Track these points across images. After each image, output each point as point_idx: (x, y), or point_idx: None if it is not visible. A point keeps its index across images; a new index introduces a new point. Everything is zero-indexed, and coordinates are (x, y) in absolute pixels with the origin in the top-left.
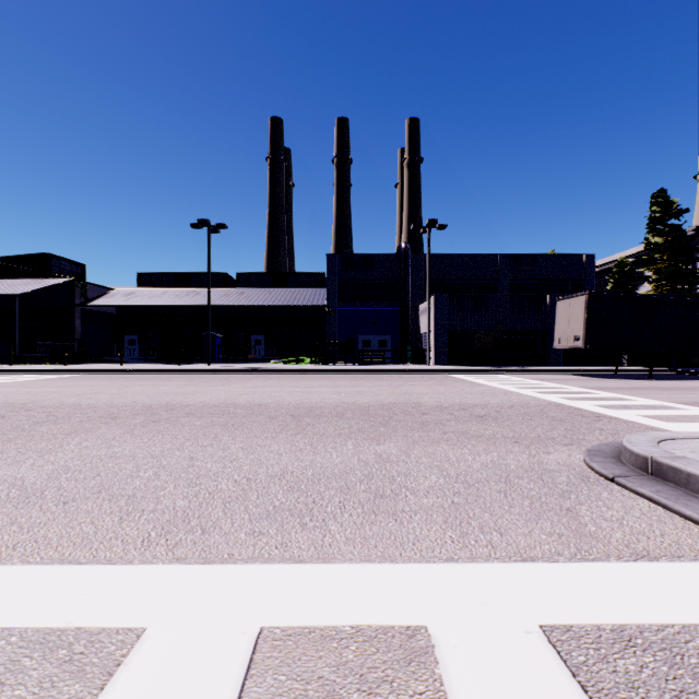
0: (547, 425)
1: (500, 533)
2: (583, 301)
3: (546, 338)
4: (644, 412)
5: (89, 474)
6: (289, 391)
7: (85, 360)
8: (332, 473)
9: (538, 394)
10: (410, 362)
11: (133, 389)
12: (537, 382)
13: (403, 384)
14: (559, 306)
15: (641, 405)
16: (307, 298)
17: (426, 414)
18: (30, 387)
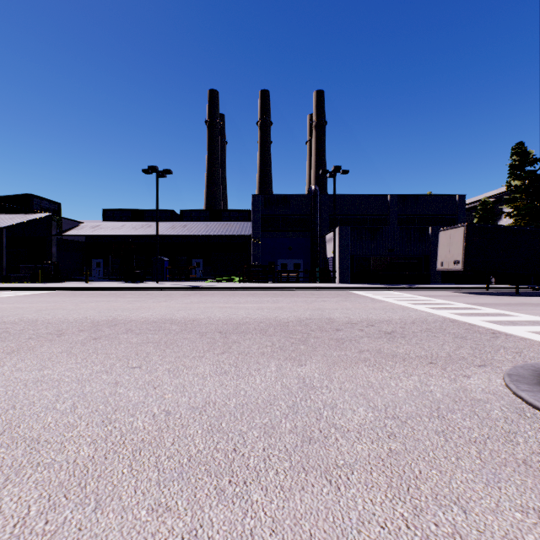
0: (452, 342)
1: (462, 508)
2: (462, 232)
3: (429, 261)
4: (533, 328)
5: (3, 406)
6: (220, 307)
7: (59, 279)
8: (255, 404)
9: (432, 310)
10: (318, 280)
11: (89, 305)
12: (426, 299)
13: (315, 301)
14: (441, 235)
15: (526, 321)
16: (236, 230)
17: (340, 330)
18: (3, 303)
